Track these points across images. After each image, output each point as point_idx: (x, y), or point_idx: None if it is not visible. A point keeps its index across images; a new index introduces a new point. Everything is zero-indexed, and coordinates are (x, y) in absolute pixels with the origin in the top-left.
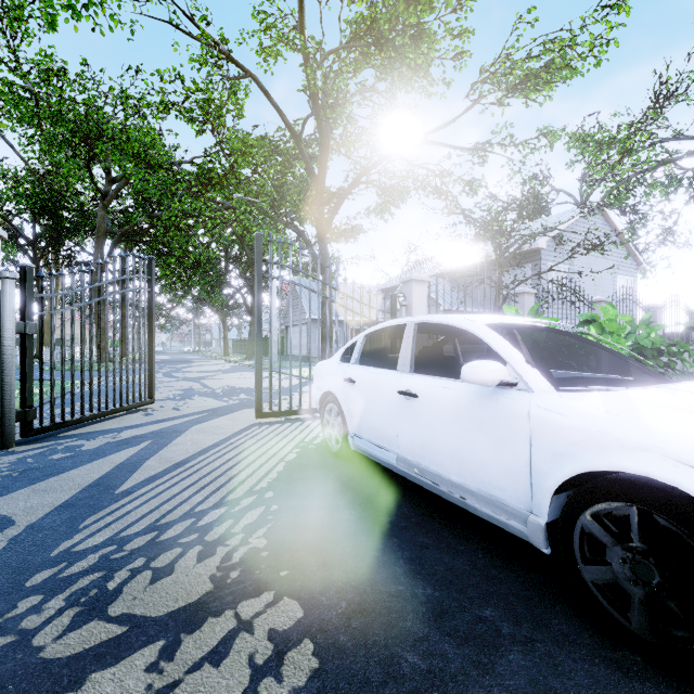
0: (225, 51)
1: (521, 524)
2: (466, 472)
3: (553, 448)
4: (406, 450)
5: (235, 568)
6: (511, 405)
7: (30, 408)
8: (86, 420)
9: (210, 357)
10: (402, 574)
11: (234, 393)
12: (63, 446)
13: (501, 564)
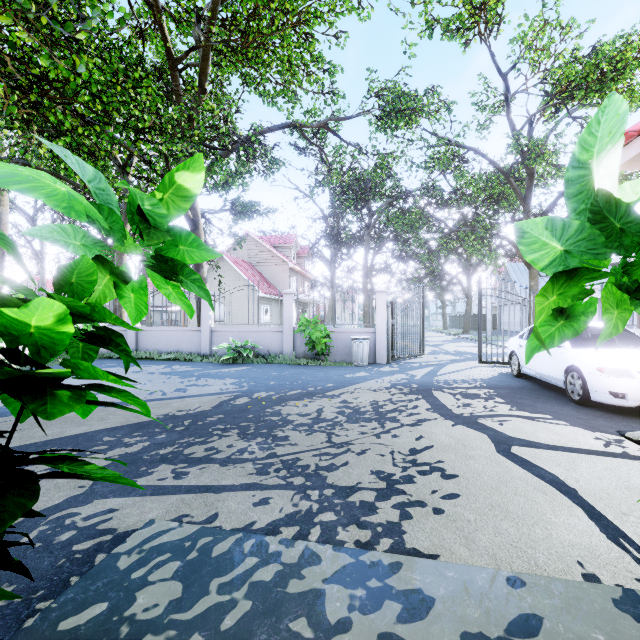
0: (454, 143)
1: (560, 383)
2: (551, 372)
3: (565, 362)
4: (537, 369)
5: (478, 386)
6: (559, 352)
7: (393, 351)
8: (405, 358)
9: (431, 330)
10: (524, 392)
11: (462, 354)
12: (405, 364)
13: (557, 395)
